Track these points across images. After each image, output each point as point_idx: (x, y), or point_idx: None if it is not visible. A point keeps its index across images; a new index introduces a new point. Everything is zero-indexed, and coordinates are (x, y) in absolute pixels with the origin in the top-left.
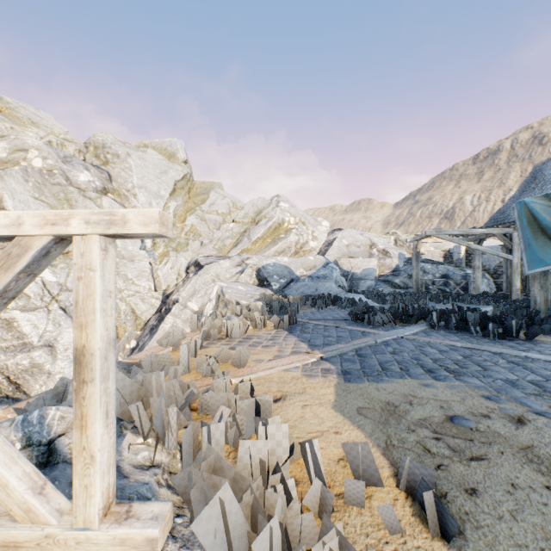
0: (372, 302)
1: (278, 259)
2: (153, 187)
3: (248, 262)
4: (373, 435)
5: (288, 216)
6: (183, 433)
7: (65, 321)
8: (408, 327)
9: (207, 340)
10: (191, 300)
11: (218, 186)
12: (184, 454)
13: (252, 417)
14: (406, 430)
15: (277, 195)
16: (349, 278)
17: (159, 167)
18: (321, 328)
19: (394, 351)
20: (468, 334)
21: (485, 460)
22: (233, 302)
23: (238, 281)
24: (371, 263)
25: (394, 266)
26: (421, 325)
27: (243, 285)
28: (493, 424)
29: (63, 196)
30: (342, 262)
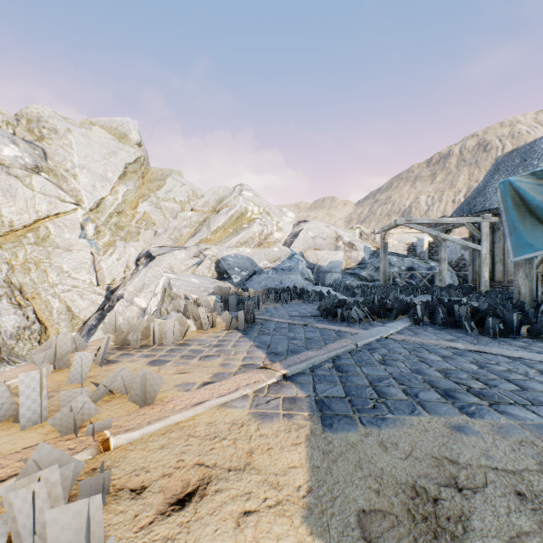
0: (341, 295)
1: (240, 250)
2: (98, 168)
3: (206, 253)
4: None
5: (252, 205)
6: None
7: None
8: (390, 324)
9: (122, 349)
10: (139, 296)
11: (177, 174)
12: None
13: None
14: None
15: (240, 184)
16: (316, 271)
17: (107, 147)
18: (285, 327)
19: (385, 360)
20: (461, 331)
21: None
22: (182, 297)
23: (195, 273)
24: (338, 256)
25: (360, 259)
26: (403, 321)
27: (197, 277)
28: None
29: None
30: (308, 254)
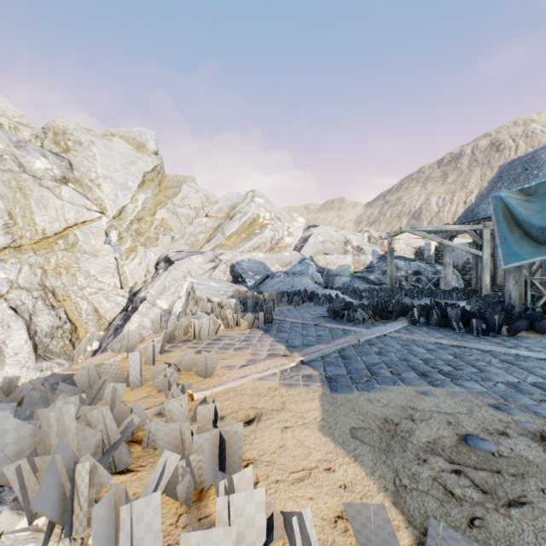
0: (349, 298)
1: (253, 255)
2: (120, 177)
3: (222, 257)
4: (376, 471)
5: (264, 211)
6: (95, 509)
7: (16, 322)
8: (389, 324)
9: (170, 343)
10: (160, 298)
11: (191, 180)
12: (97, 542)
13: (215, 455)
14: (416, 460)
15: (252, 190)
16: (325, 274)
17: (127, 157)
18: (299, 326)
19: (380, 351)
20: (451, 330)
21: (526, 505)
22: (205, 299)
23: (211, 277)
24: (346, 260)
25: (368, 263)
26: (402, 322)
27: (216, 281)
28: (516, 446)
29: (15, 184)
30: (317, 258)
